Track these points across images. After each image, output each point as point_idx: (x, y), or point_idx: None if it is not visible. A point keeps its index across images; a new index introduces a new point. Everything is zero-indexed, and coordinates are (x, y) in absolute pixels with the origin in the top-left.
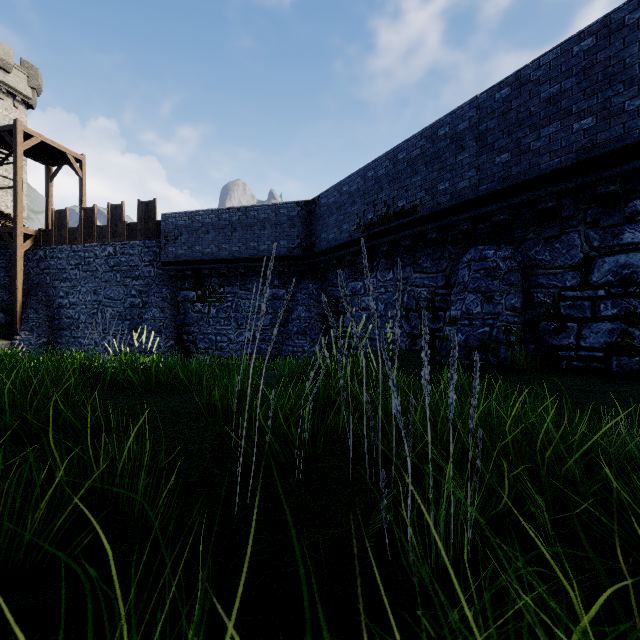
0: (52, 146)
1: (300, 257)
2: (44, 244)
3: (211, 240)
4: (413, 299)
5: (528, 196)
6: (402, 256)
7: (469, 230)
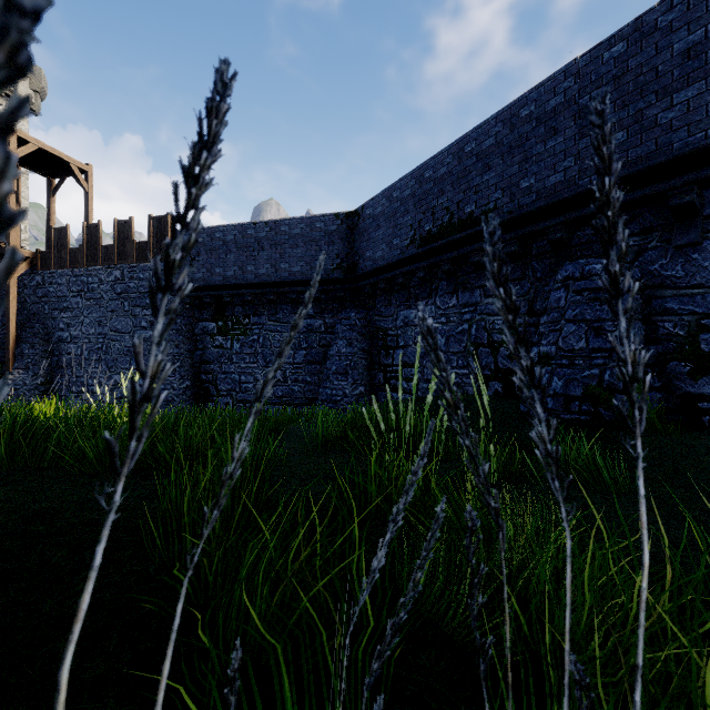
0: (52, 154)
1: (340, 280)
2: (42, 268)
3: (234, 261)
4: (484, 331)
5: (653, 188)
6: (469, 276)
7: (563, 239)
